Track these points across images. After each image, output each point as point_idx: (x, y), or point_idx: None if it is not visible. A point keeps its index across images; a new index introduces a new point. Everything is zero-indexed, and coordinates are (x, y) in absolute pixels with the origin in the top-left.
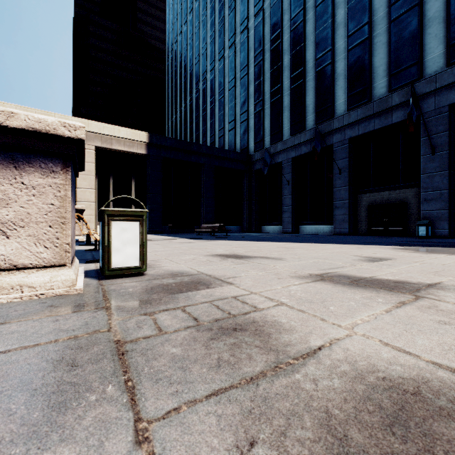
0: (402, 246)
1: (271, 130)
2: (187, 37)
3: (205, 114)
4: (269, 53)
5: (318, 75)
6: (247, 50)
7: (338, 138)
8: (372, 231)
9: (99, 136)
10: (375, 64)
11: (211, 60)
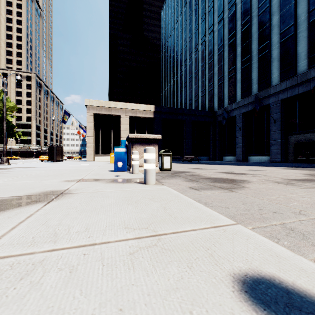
0: (290, 167)
1: (229, 95)
2: (174, 38)
3: (186, 86)
4: (227, 46)
5: (259, 59)
6: (212, 45)
7: (273, 99)
8: (297, 160)
9: (131, 110)
10: (299, 51)
11: (189, 52)
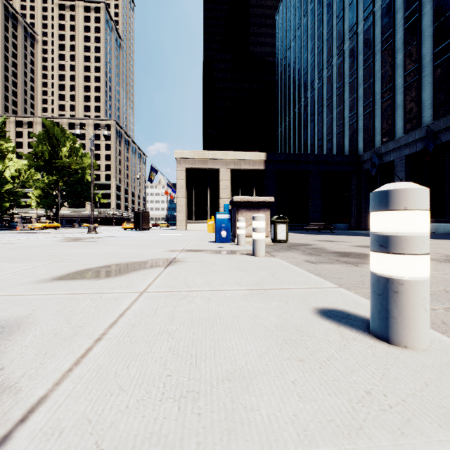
0: None
1: (382, 130)
2: (295, 51)
3: (313, 120)
4: (379, 54)
5: (435, 69)
6: (355, 55)
7: None
8: None
9: (233, 161)
10: None
11: (319, 69)
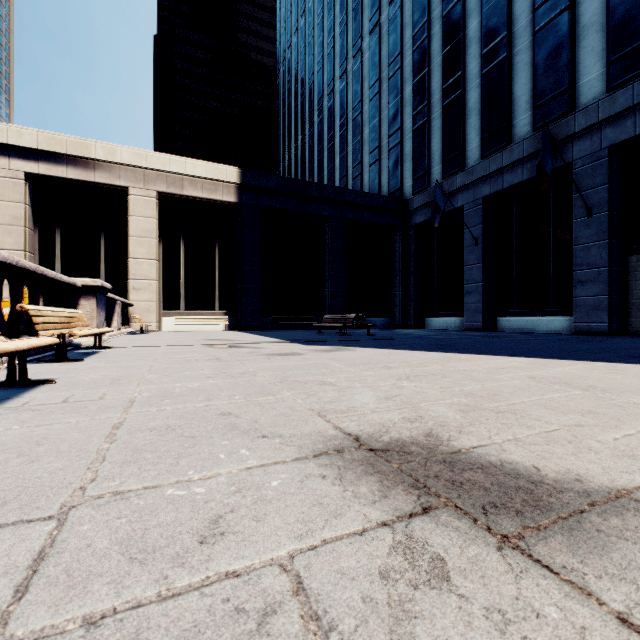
0: None
1: (444, 153)
2: (305, 34)
3: (332, 145)
4: (439, 24)
5: (538, 37)
6: (399, 29)
7: (585, 148)
8: None
9: (164, 176)
10: None
11: (341, 60)
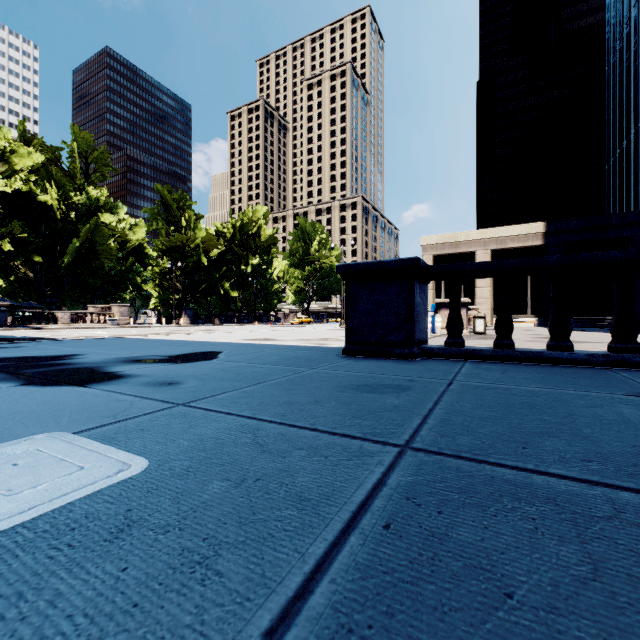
0: None
1: None
2: (637, 25)
3: None
4: None
5: None
6: None
7: None
8: None
9: (494, 240)
10: None
11: None
